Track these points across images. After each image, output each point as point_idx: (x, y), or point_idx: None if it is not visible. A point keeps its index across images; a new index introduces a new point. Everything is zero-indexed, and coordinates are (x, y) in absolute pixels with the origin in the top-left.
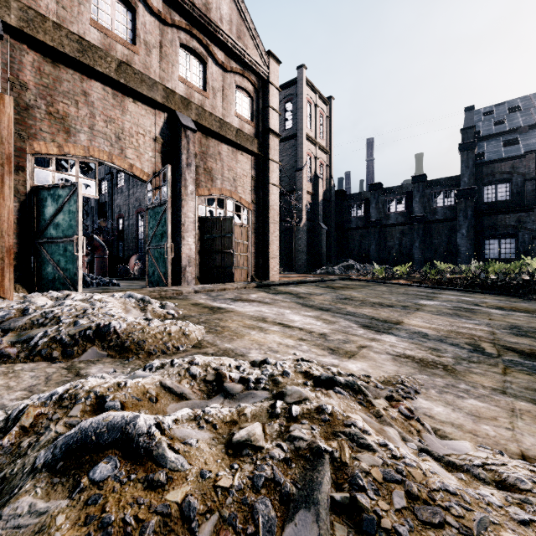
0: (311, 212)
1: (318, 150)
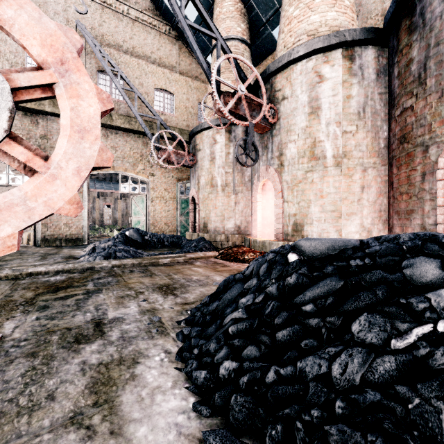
0: None
1: None
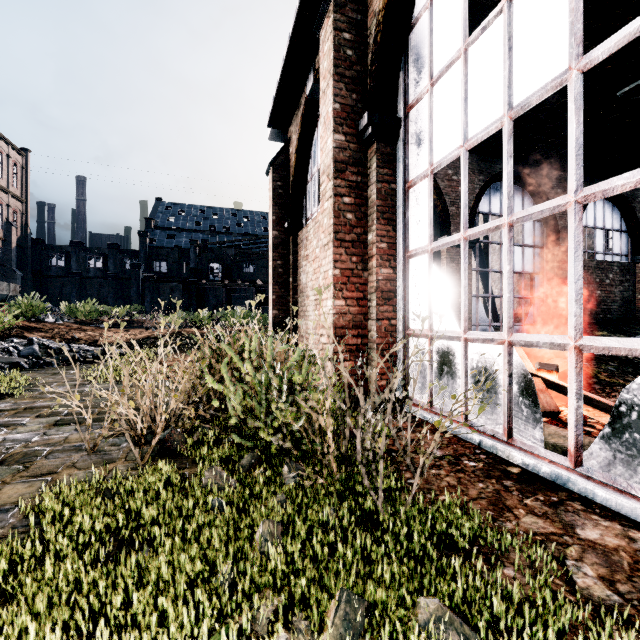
0: (3, 257)
1: (12, 198)
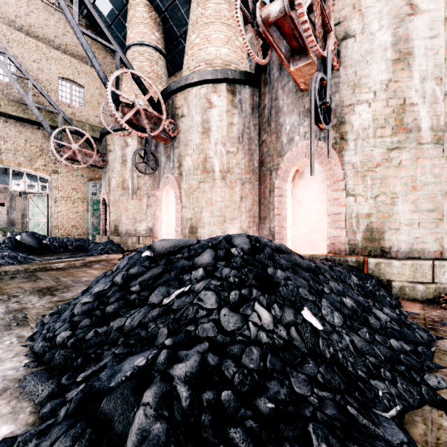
0: None
1: None
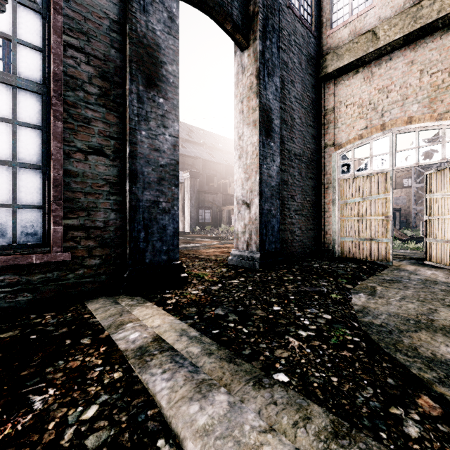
0: None
1: None
